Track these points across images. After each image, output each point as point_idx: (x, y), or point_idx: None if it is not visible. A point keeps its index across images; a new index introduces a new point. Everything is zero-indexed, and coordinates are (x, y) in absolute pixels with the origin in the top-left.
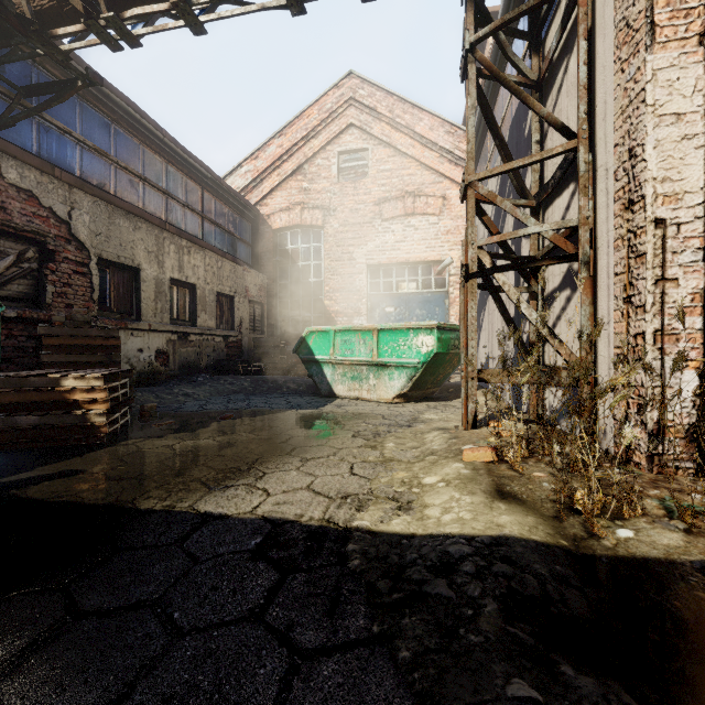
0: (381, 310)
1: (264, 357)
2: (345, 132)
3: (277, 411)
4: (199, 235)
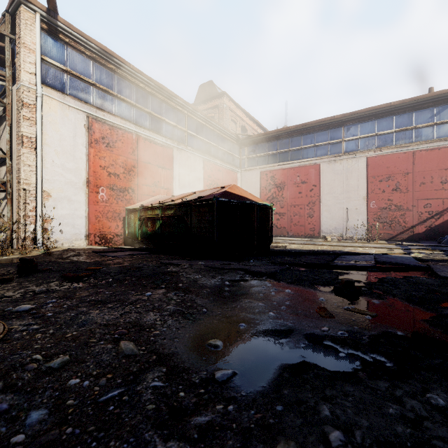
0: None
1: None
2: None
3: None
4: None
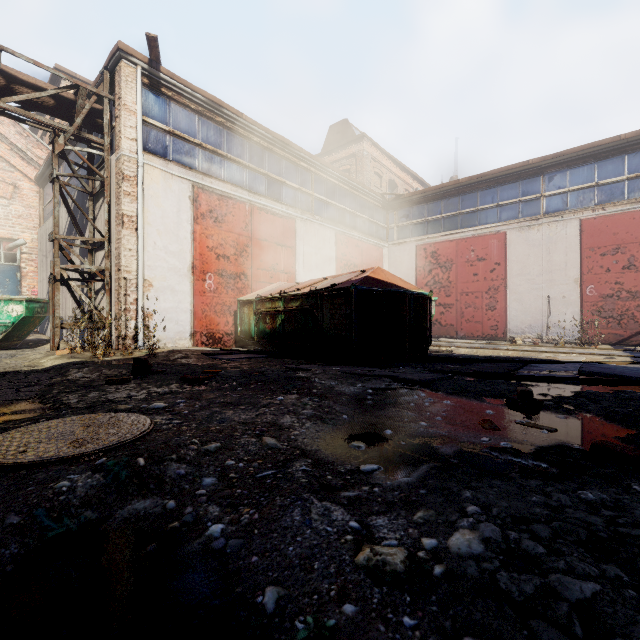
0: None
1: None
2: None
3: None
4: None
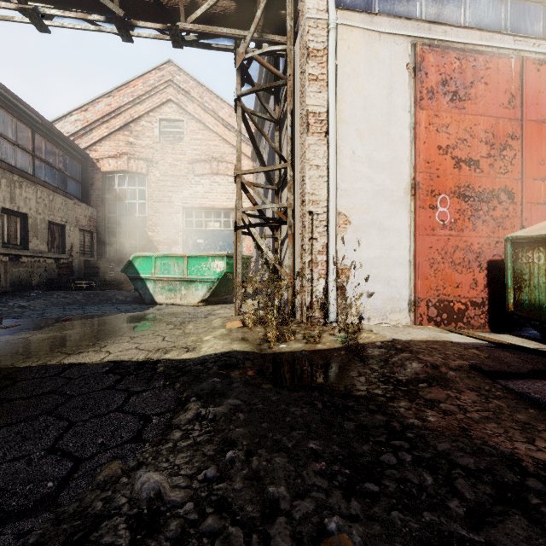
0: (194, 241)
1: (95, 276)
2: (165, 105)
3: (109, 314)
4: (30, 171)
